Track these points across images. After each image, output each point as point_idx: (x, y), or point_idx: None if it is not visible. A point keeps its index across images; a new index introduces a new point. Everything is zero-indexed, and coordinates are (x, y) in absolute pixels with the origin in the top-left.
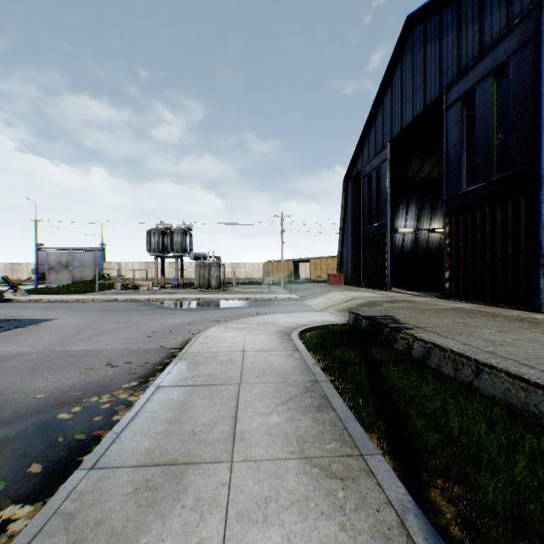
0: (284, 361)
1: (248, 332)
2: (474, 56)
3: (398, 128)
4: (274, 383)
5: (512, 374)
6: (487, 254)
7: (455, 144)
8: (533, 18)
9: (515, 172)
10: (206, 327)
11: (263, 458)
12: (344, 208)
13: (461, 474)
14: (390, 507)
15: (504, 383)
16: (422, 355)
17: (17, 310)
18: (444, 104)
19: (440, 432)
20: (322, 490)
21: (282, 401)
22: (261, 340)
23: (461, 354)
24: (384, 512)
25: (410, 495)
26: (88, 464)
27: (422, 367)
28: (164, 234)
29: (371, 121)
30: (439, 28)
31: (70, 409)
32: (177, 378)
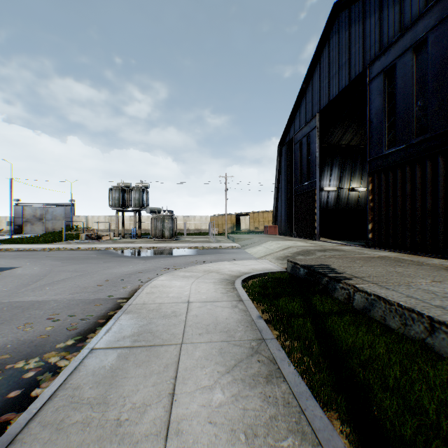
0: (228, 314)
1: (194, 281)
2: (395, 34)
3: (325, 100)
4: (218, 343)
5: None
6: (407, 208)
7: (377, 112)
8: None
9: (434, 135)
10: (156, 275)
11: None
12: (279, 170)
13: None
14: None
15: None
16: (365, 307)
17: None
18: (368, 77)
19: (410, 410)
20: None
21: (227, 368)
22: (206, 289)
23: (411, 309)
24: None
25: None
26: None
27: (366, 319)
28: (124, 191)
29: (302, 95)
30: (362, 12)
31: None
32: (115, 337)
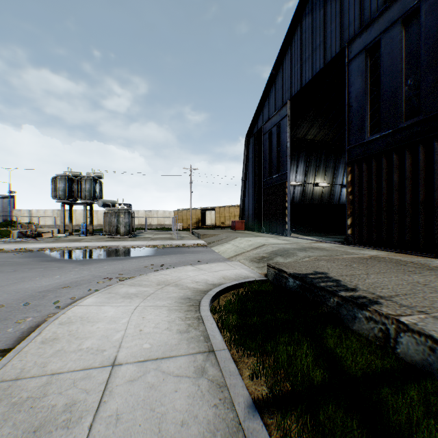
0: (187, 402)
1: (139, 305)
2: (379, 7)
3: (297, 86)
4: None
5: None
6: (395, 201)
7: (358, 95)
8: None
9: (429, 116)
10: (88, 292)
11: None
12: (246, 162)
13: None
14: None
15: None
16: (427, 361)
17: None
18: (347, 57)
19: None
20: None
21: None
22: (154, 324)
23: None
24: None
25: None
26: None
27: None
28: (72, 181)
29: (271, 83)
30: None
31: None
32: None
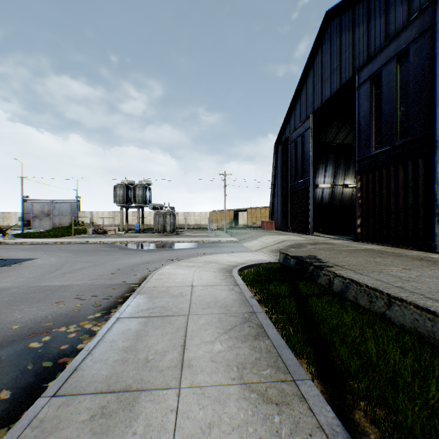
0: (226, 295)
1: (196, 270)
2: (381, 43)
3: (318, 103)
4: (218, 314)
5: (420, 306)
6: (392, 205)
7: (365, 116)
8: (429, 12)
9: (415, 138)
10: (162, 265)
11: (208, 384)
12: (275, 168)
13: (382, 397)
14: (321, 431)
15: (413, 314)
16: (342, 289)
17: (4, 251)
18: (357, 82)
19: (360, 357)
20: (260, 415)
21: (224, 330)
22: (207, 276)
23: (375, 288)
24: (316, 437)
25: (338, 419)
26: (51, 392)
27: (342, 299)
28: (128, 188)
29: (297, 97)
30: (352, 21)
31: (41, 338)
32: (134, 310)
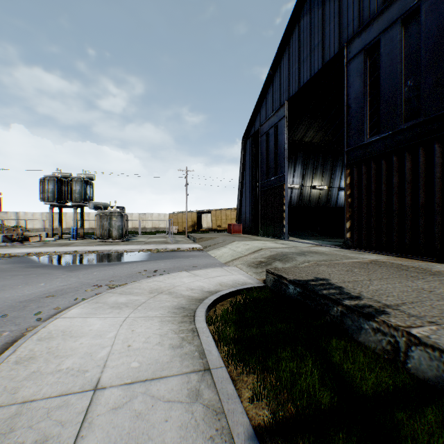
0: (179, 434)
1: (128, 316)
2: (378, 7)
3: (295, 87)
4: None
5: None
6: (395, 204)
7: (357, 96)
8: None
9: (429, 118)
10: (74, 301)
11: None
12: (243, 164)
13: None
14: None
15: None
16: (442, 378)
17: None
18: (346, 57)
19: None
20: None
21: None
22: (144, 338)
23: None
24: None
25: None
26: None
27: None
28: (62, 182)
29: (269, 84)
30: None
31: None
32: None
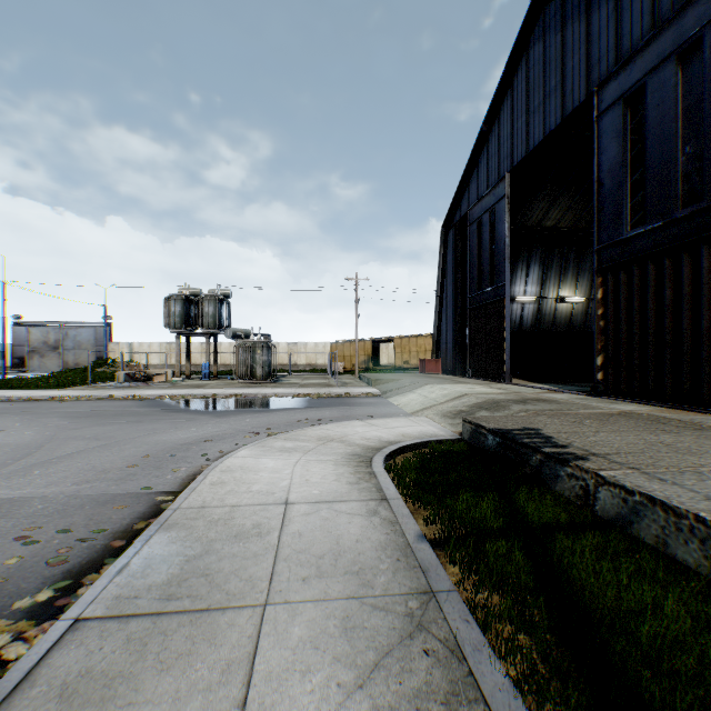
0: (361, 530)
1: (300, 458)
2: (644, 34)
3: (522, 151)
4: (341, 601)
5: None
6: (667, 330)
7: (612, 168)
8: None
9: None
10: (235, 446)
11: None
12: (442, 268)
13: None
14: None
15: None
16: (620, 515)
17: None
18: (596, 109)
19: None
20: None
21: (358, 674)
22: (320, 475)
23: None
24: None
25: None
26: None
27: (626, 541)
28: (190, 302)
29: (482, 145)
30: None
31: None
32: (131, 588)
